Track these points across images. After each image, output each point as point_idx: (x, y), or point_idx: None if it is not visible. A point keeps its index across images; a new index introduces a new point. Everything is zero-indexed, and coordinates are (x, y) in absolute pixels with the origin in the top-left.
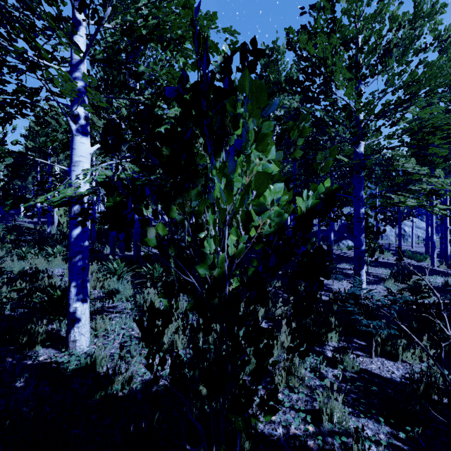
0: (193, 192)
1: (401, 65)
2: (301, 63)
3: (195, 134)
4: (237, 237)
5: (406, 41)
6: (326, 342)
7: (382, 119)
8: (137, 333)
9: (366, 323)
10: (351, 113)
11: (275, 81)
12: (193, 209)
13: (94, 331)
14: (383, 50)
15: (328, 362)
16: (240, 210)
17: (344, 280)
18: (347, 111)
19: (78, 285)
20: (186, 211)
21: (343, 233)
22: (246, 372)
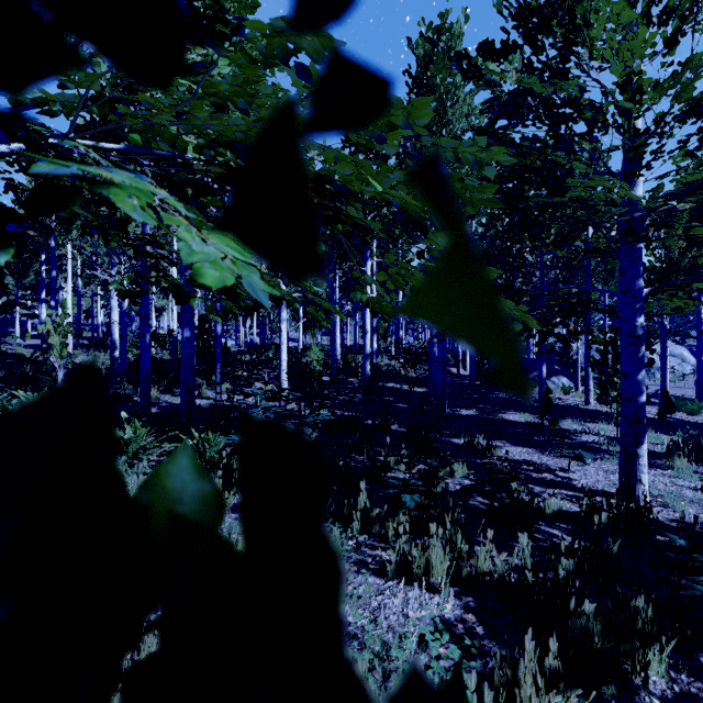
0: None
1: None
2: (515, 7)
3: None
4: None
5: None
6: (635, 676)
7: (692, 123)
8: None
9: None
10: (641, 94)
11: (456, 52)
12: None
13: None
14: None
15: None
16: None
17: (584, 457)
18: (634, 89)
19: None
20: None
21: (553, 365)
22: None
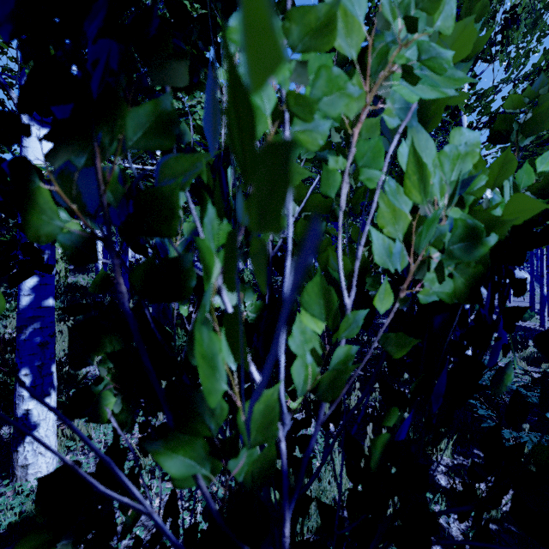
0: (132, 119)
1: (530, 41)
2: None
3: (206, 60)
4: (328, 316)
5: (541, 4)
6: (433, 456)
7: None
8: (136, 444)
9: (511, 436)
10: (458, 111)
11: None
12: (195, 232)
13: (68, 441)
14: (505, 19)
15: (443, 498)
16: (340, 209)
17: None
18: (452, 108)
19: (33, 372)
20: (105, 205)
21: None
22: (312, 527)
